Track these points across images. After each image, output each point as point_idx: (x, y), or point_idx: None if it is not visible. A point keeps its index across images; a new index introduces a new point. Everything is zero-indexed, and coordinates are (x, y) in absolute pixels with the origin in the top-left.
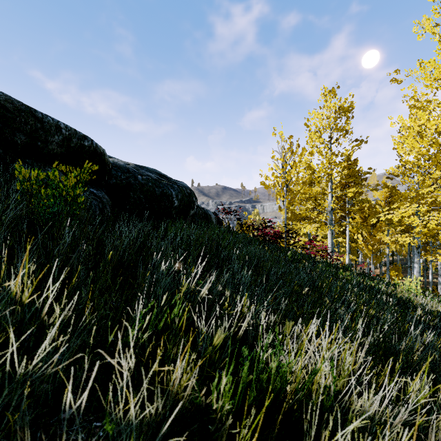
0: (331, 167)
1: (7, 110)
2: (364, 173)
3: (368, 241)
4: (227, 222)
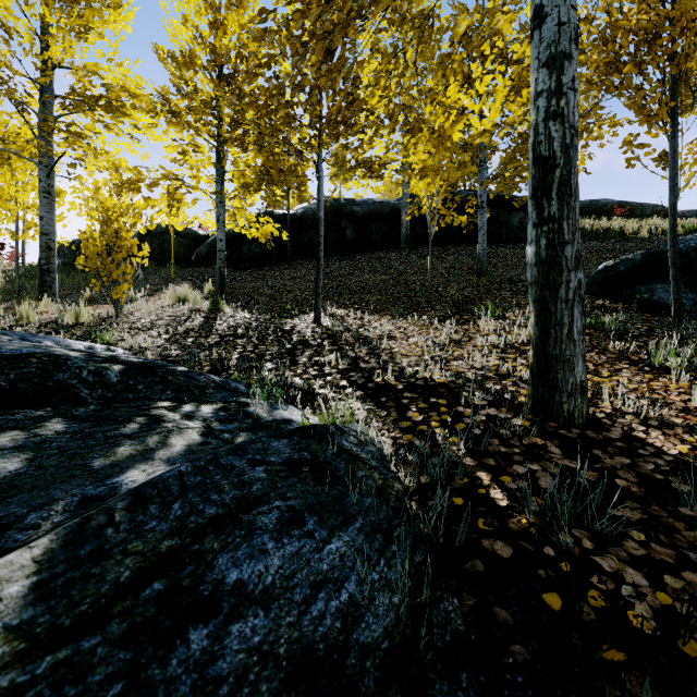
0: None
1: (635, 207)
2: None
3: None
4: None
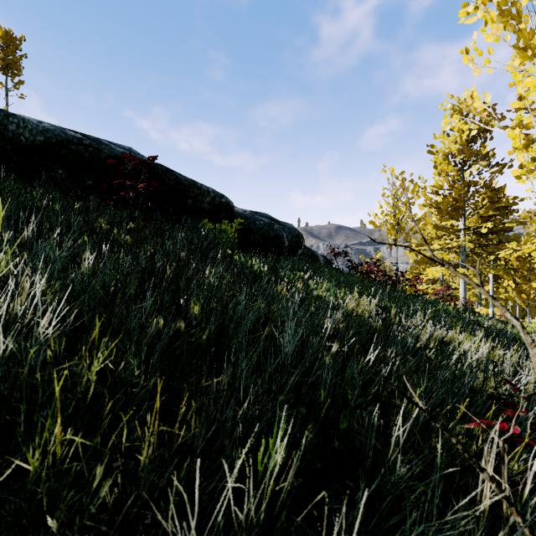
0: (461, 200)
1: (185, 186)
2: (507, 204)
3: (522, 288)
4: (337, 264)
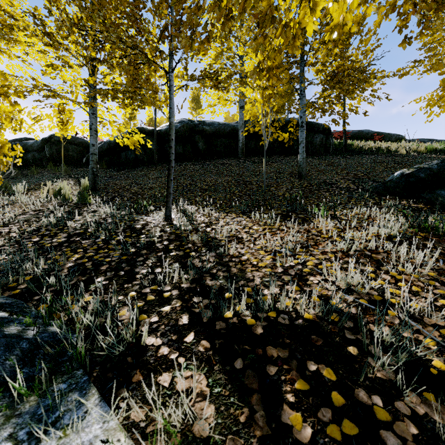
0: None
1: (385, 135)
2: None
3: None
4: None
